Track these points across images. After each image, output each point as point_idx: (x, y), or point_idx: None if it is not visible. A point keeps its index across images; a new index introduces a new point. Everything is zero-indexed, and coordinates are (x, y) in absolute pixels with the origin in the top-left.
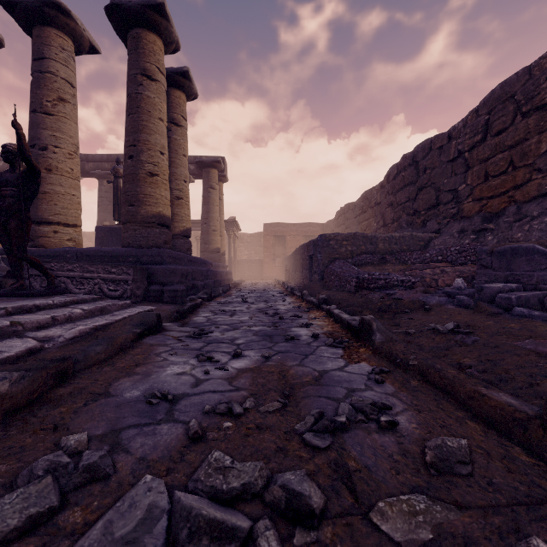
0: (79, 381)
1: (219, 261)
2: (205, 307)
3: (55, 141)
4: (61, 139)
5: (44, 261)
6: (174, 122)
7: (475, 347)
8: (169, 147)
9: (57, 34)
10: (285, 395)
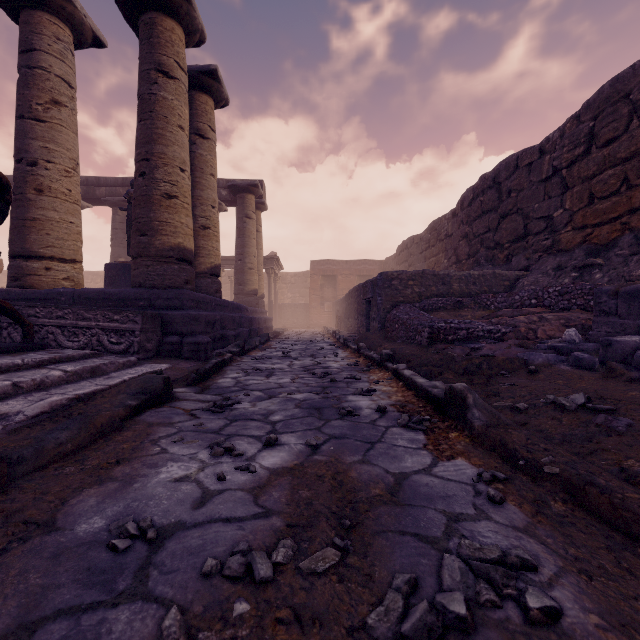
0: (17, 496)
1: (256, 305)
2: (235, 364)
3: (48, 154)
4: (56, 152)
5: (26, 305)
6: (200, 134)
7: (635, 437)
8: (193, 164)
9: (51, 20)
10: (345, 526)
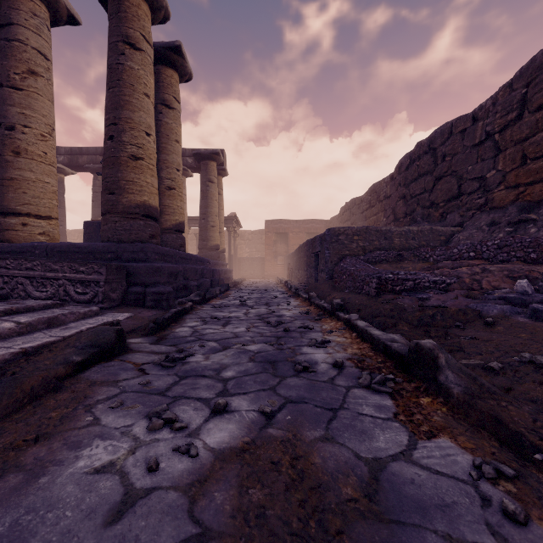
0: None
1: (218, 258)
2: (195, 312)
3: (25, 120)
4: (32, 118)
5: None
6: (166, 104)
7: None
8: (160, 131)
9: None
10: None
